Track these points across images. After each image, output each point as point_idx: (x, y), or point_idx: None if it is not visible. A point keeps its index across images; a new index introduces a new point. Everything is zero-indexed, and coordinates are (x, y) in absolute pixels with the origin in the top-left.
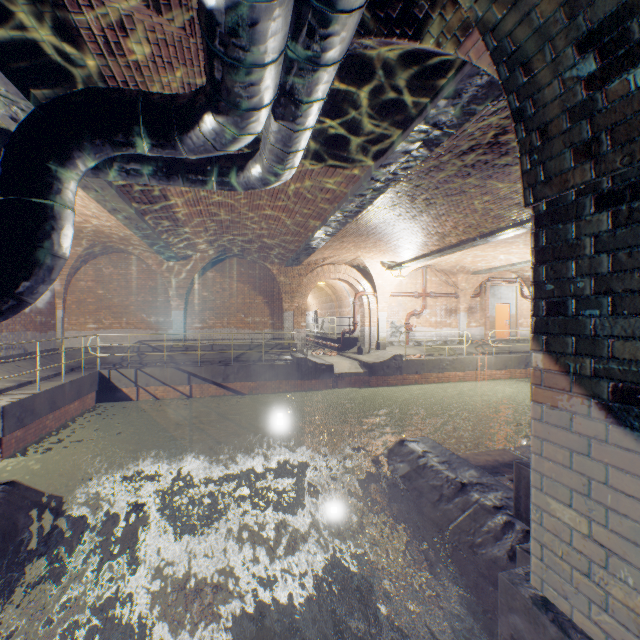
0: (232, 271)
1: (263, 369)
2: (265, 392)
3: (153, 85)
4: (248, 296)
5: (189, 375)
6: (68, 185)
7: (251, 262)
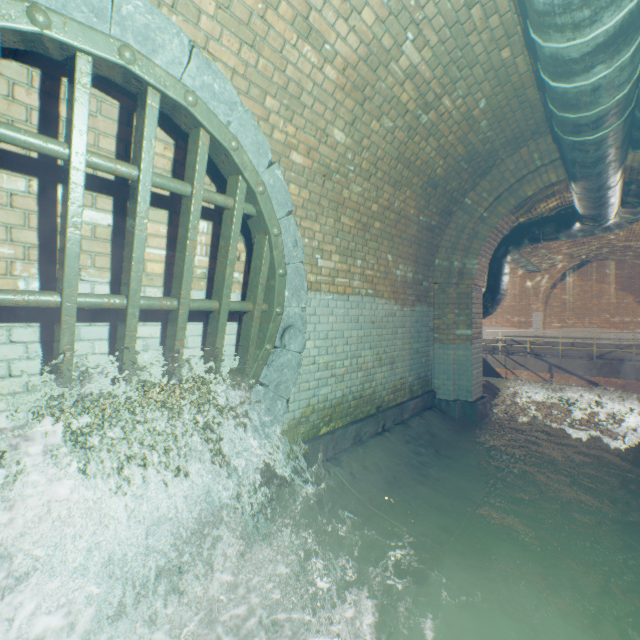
0: (593, 274)
1: (631, 368)
2: (634, 391)
3: (542, 205)
4: (613, 296)
5: (548, 365)
6: (506, 265)
7: (617, 262)
